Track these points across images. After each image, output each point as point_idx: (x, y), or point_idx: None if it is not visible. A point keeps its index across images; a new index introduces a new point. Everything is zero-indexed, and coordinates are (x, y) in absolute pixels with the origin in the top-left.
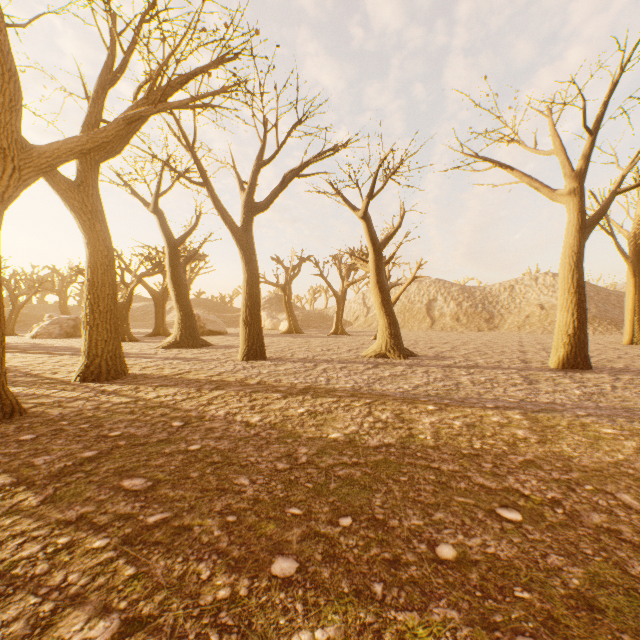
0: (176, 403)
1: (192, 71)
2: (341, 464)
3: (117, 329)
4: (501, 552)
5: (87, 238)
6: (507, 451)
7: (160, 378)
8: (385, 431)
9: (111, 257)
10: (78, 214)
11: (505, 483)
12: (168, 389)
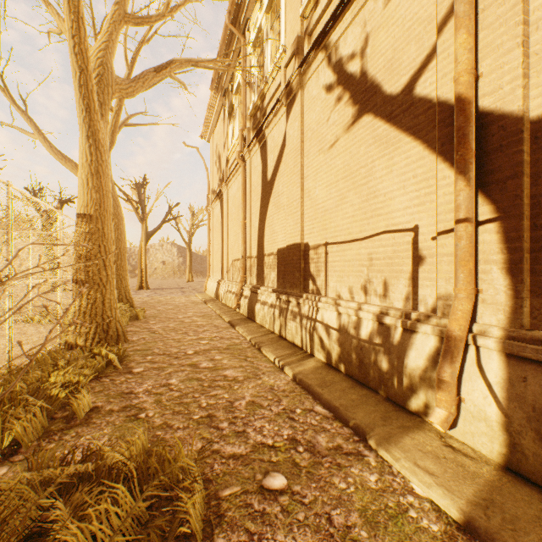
0: None
1: None
2: None
3: None
4: None
5: None
6: None
7: None
8: None
9: None
10: None
11: None
12: None
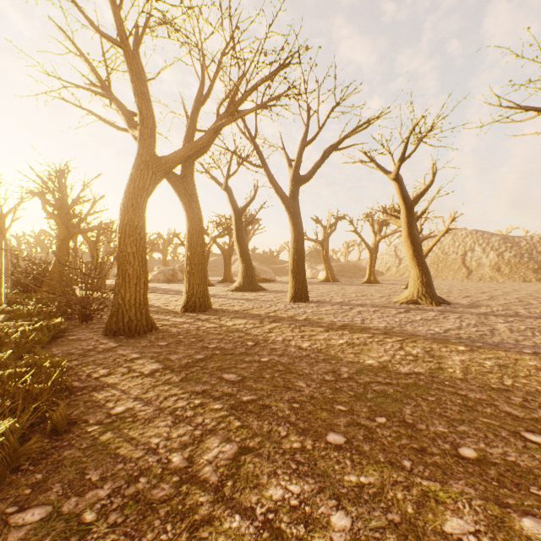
0: (247, 330)
1: (256, 85)
2: (376, 382)
3: (205, 276)
4: (521, 462)
5: (187, 213)
6: (540, 390)
7: (233, 312)
8: (415, 363)
9: (201, 225)
10: (182, 197)
11: (534, 414)
12: (240, 320)
